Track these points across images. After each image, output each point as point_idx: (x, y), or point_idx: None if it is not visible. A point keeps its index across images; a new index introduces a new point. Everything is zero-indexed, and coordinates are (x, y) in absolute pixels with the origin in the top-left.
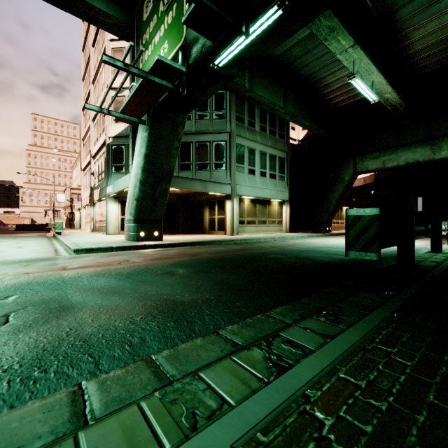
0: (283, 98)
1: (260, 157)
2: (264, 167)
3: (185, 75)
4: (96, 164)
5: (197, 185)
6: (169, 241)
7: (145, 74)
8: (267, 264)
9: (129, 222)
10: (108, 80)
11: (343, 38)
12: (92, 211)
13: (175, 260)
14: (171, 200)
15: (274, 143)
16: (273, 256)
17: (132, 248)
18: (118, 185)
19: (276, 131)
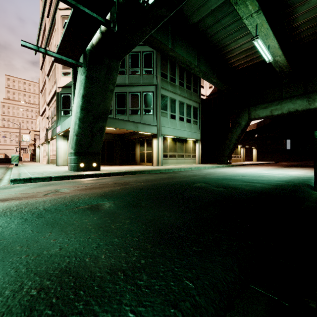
0: (197, 59)
1: (179, 105)
2: (182, 114)
3: (116, 12)
4: (50, 110)
5: (129, 125)
6: (105, 171)
7: (74, 3)
8: (197, 194)
9: (71, 155)
10: (57, 41)
11: (250, 3)
12: (47, 147)
13: (105, 190)
14: (110, 139)
15: (190, 95)
16: (198, 185)
17: (70, 177)
18: (65, 125)
19: (191, 87)
